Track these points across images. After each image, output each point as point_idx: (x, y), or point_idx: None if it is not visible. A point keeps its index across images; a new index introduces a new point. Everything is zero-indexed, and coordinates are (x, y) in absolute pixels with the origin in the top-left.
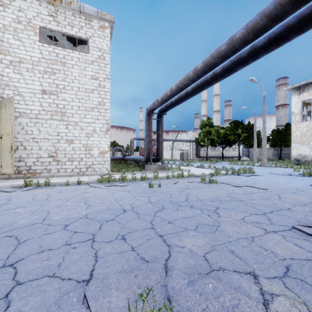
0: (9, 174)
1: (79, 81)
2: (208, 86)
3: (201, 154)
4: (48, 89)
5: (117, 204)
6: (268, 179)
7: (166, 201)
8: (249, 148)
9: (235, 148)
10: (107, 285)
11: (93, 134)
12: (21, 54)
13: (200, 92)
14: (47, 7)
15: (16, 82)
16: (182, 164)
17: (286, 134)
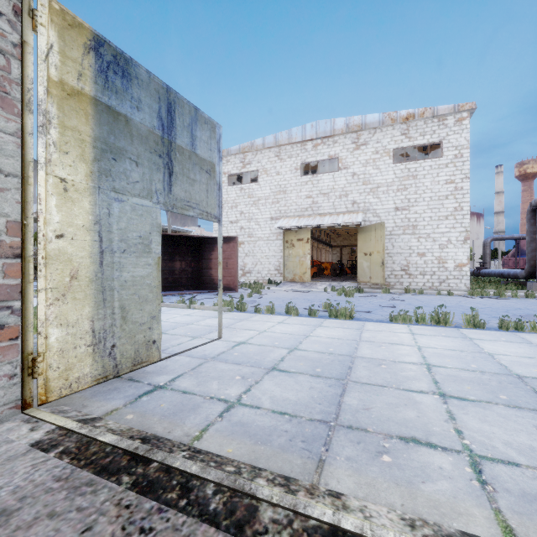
0: (380, 284)
1: (431, 190)
2: None
3: None
4: (400, 206)
5: (510, 306)
6: None
7: None
8: None
9: None
10: (529, 316)
11: (447, 245)
12: (378, 180)
13: None
14: (399, 128)
15: (374, 206)
16: None
17: None
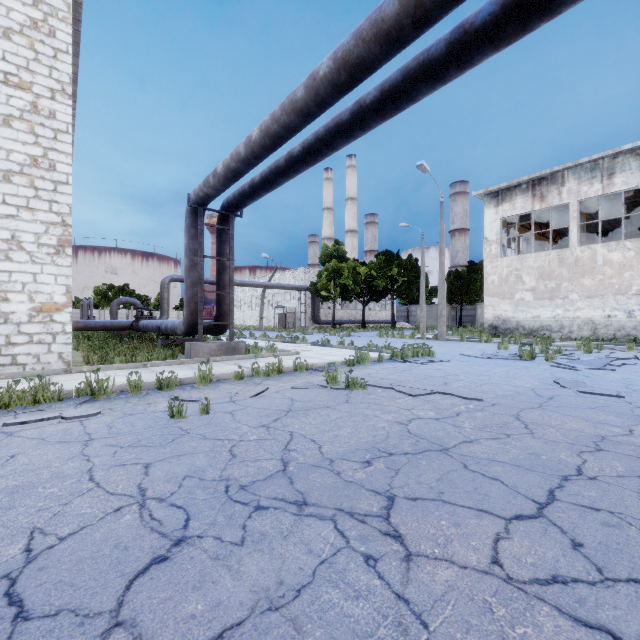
0: None
1: None
2: (345, 139)
3: (323, 317)
4: None
5: None
6: (467, 370)
7: (211, 481)
8: (410, 305)
9: (386, 305)
10: None
11: (9, 253)
12: None
13: (323, 157)
14: None
15: None
16: (281, 337)
17: (470, 280)
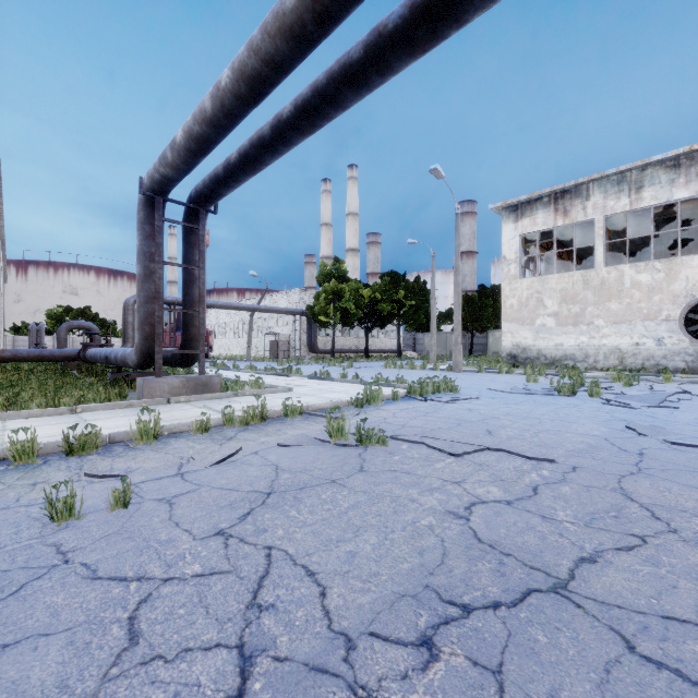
0: None
1: None
2: (355, 90)
3: (321, 345)
4: None
5: None
6: (506, 410)
7: None
8: (417, 332)
9: (390, 332)
10: None
11: None
12: None
13: (323, 120)
14: None
15: None
16: (271, 369)
17: (481, 305)
